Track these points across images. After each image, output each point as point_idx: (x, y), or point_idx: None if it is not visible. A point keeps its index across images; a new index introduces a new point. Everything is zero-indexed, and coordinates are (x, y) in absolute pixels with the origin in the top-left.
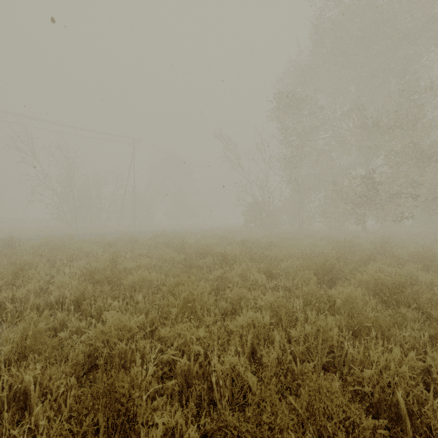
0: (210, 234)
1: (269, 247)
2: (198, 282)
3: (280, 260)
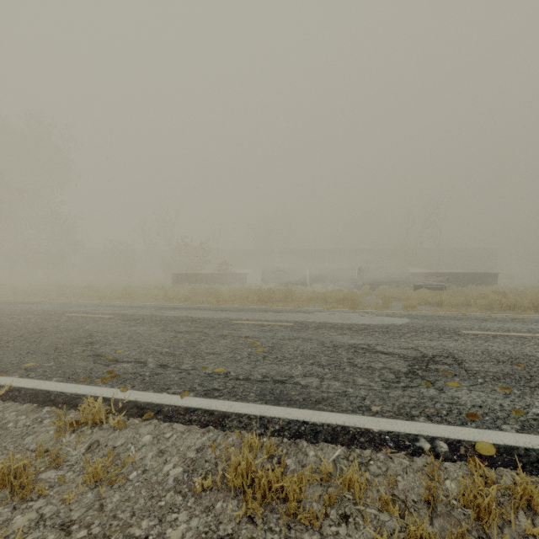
0: None
1: None
2: None
3: None
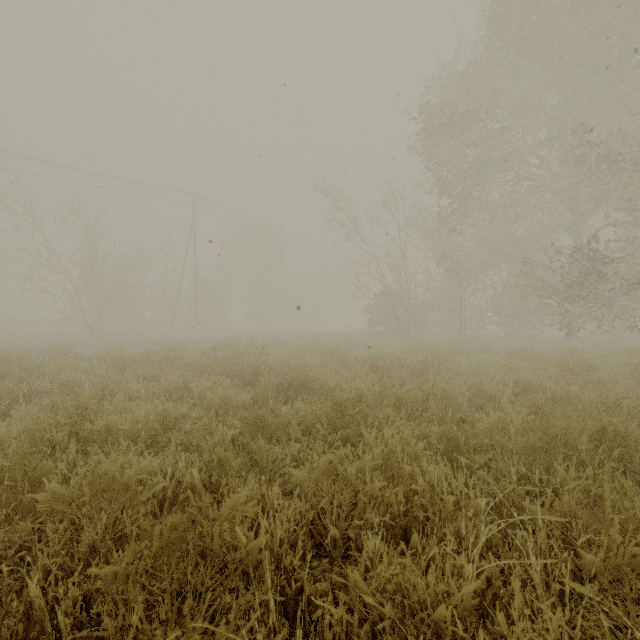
0: (312, 344)
1: (422, 371)
2: (264, 491)
3: (456, 403)
